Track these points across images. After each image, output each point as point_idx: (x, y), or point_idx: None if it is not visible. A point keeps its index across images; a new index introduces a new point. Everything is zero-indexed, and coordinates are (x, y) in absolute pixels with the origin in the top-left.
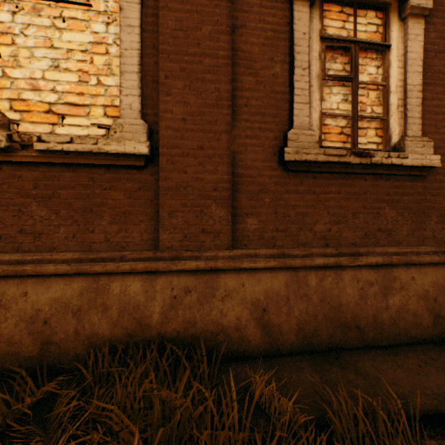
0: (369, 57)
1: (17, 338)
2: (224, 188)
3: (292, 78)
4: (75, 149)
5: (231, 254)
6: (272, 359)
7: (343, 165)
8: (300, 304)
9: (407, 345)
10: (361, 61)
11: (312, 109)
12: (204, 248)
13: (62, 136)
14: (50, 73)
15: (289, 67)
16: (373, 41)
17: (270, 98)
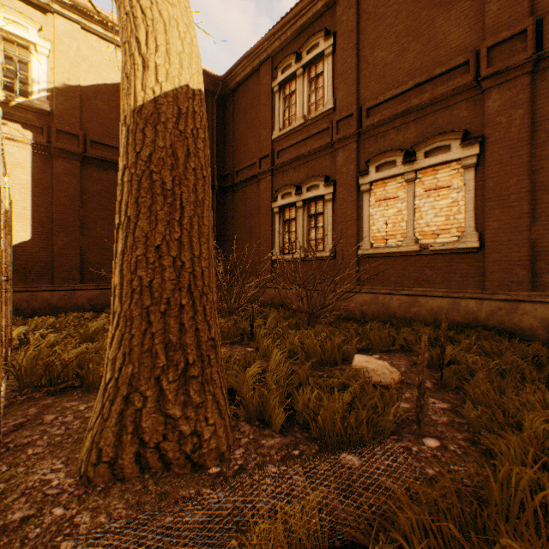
0: None
1: (425, 316)
2: (525, 259)
3: None
4: (444, 248)
5: (528, 293)
6: None
7: None
8: None
9: None
10: None
11: None
12: (510, 290)
13: (439, 244)
14: (433, 218)
15: None
16: None
17: None
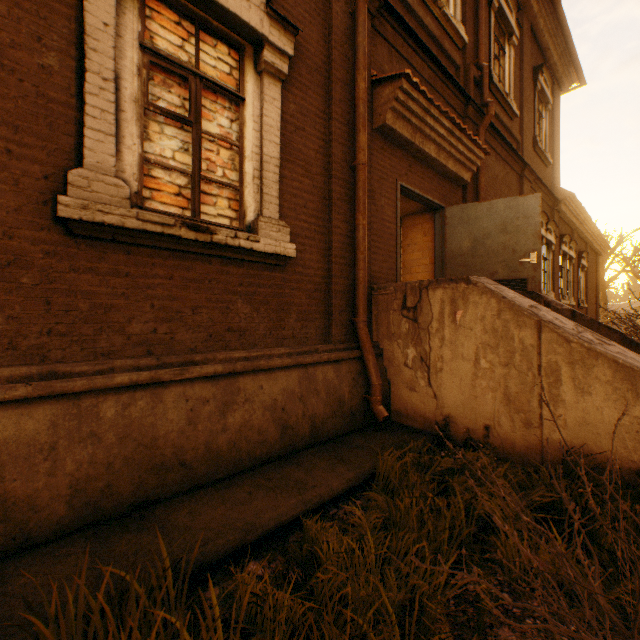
0: (222, 104)
1: None
2: None
3: (83, 86)
4: None
5: None
6: (12, 561)
7: (175, 239)
8: (79, 451)
9: (251, 470)
10: (212, 105)
11: (125, 147)
12: None
13: None
14: None
15: (79, 67)
16: (222, 83)
17: (36, 105)
